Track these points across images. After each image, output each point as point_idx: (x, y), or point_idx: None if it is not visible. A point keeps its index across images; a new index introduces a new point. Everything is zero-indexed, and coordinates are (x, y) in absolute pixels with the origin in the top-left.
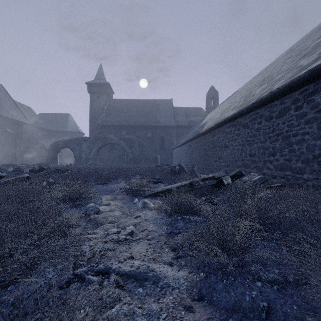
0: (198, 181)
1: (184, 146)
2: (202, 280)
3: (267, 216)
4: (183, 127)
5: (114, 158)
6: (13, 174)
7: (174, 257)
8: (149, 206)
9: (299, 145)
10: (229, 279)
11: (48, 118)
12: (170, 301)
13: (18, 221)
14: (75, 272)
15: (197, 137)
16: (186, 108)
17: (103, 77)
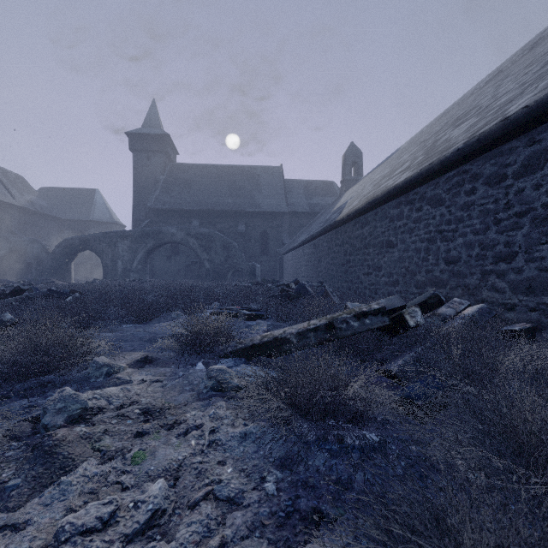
0: (347, 320)
1: (305, 248)
2: None
3: None
4: (302, 215)
5: (177, 269)
6: None
7: None
8: (228, 387)
9: None
10: None
11: (58, 196)
12: None
13: None
14: None
15: (330, 229)
16: (307, 182)
17: (157, 124)
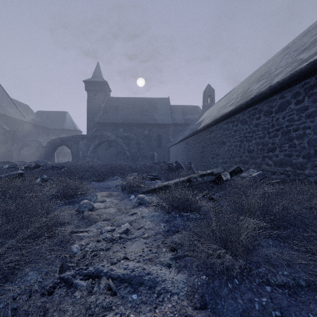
0: (196, 177)
1: (181, 144)
2: (204, 284)
3: (271, 213)
4: (180, 125)
5: (111, 155)
6: (8, 171)
7: (172, 258)
8: (145, 203)
9: (300, 140)
10: (234, 282)
11: (46, 116)
12: (168, 309)
13: (3, 219)
14: (61, 275)
15: (194, 134)
16: (183, 106)
17: (100, 76)
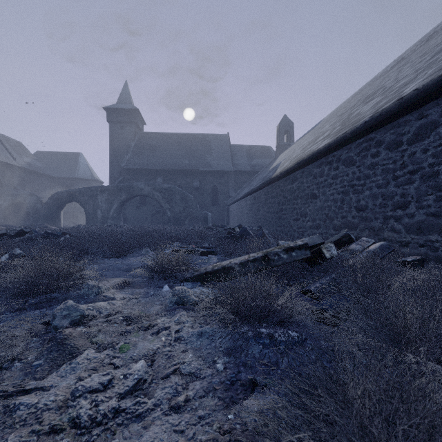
0: (278, 253)
1: (247, 199)
2: None
3: None
4: (245, 173)
5: (145, 217)
6: None
7: None
8: (188, 302)
9: None
10: None
11: (49, 158)
12: None
13: None
14: None
15: (266, 184)
16: (249, 147)
17: (129, 101)
